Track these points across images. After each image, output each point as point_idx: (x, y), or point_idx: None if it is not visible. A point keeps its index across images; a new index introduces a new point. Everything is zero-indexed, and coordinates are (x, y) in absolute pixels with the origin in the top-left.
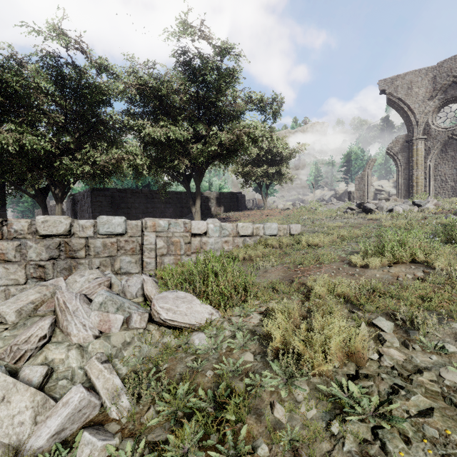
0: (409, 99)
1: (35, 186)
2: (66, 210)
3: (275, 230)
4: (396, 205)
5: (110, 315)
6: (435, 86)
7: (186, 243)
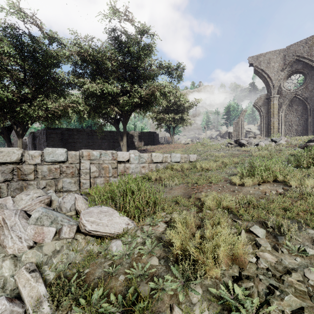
0: (268, 70)
1: (1, 125)
2: (28, 143)
3: (179, 159)
4: (260, 141)
5: (44, 228)
6: (285, 62)
7: (113, 168)
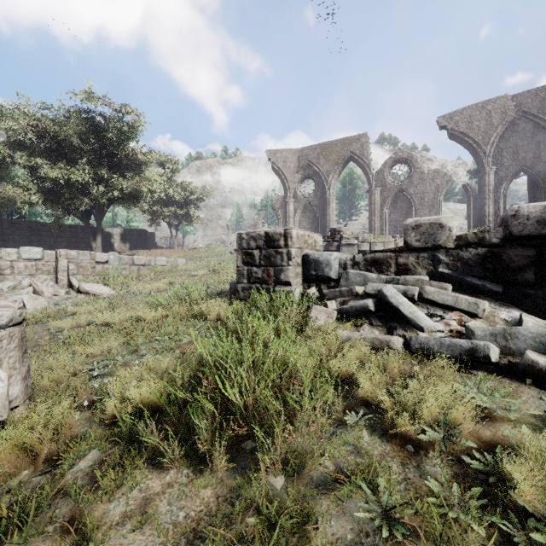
0: (285, 170)
1: None
2: None
3: (165, 262)
4: None
5: (59, 289)
6: (299, 164)
7: (92, 267)
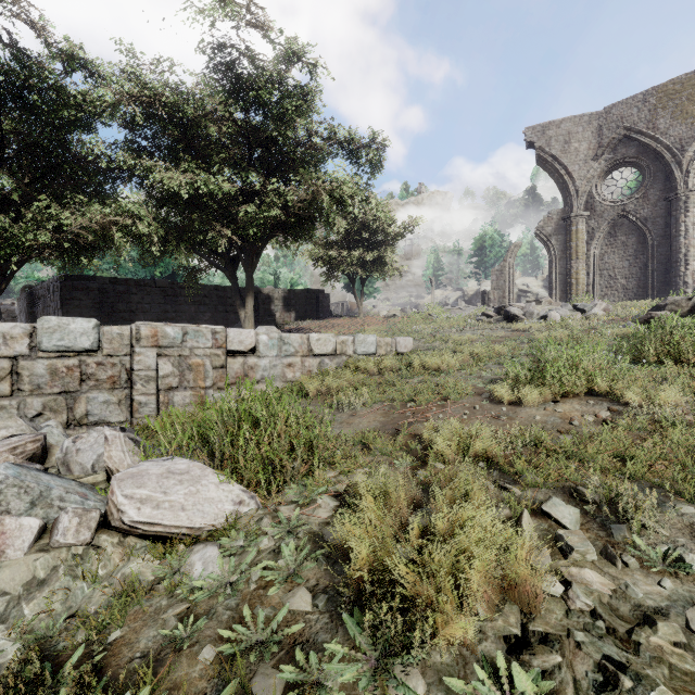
0: (566, 158)
1: None
2: (17, 313)
3: (373, 347)
4: (552, 309)
5: (6, 521)
6: (601, 140)
7: (217, 367)
